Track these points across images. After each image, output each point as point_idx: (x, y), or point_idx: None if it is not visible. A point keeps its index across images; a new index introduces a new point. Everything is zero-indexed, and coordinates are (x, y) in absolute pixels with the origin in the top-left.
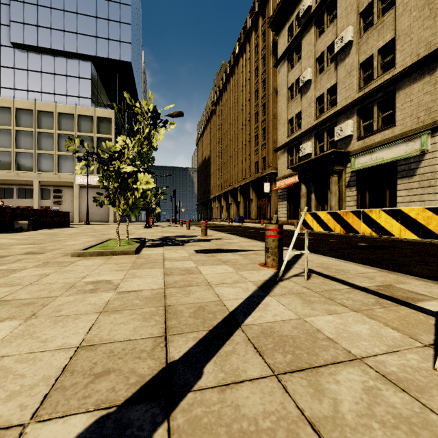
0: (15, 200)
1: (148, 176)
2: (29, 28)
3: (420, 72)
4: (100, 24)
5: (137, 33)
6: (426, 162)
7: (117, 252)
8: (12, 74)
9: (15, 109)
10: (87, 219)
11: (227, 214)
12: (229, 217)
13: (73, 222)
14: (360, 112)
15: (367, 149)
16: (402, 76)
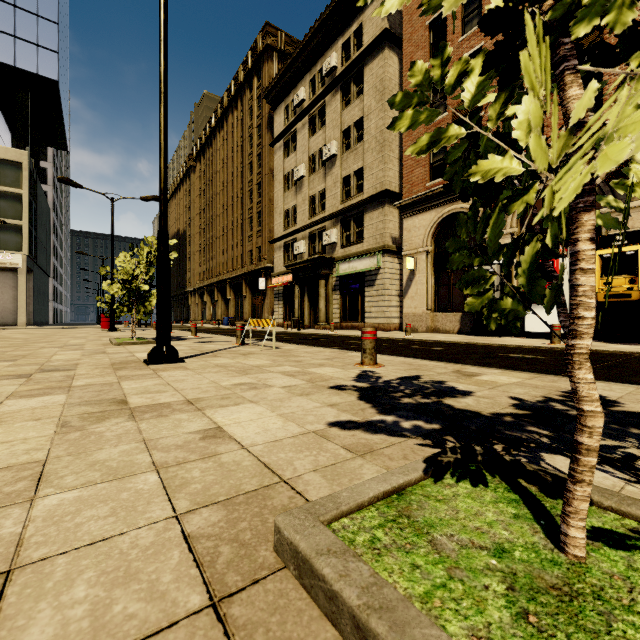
0: None
1: None
2: None
3: (377, 203)
4: None
5: (64, 30)
6: (380, 276)
7: (144, 343)
8: None
9: None
10: None
11: (212, 314)
12: (215, 318)
13: None
14: (342, 222)
15: (347, 258)
16: (367, 202)
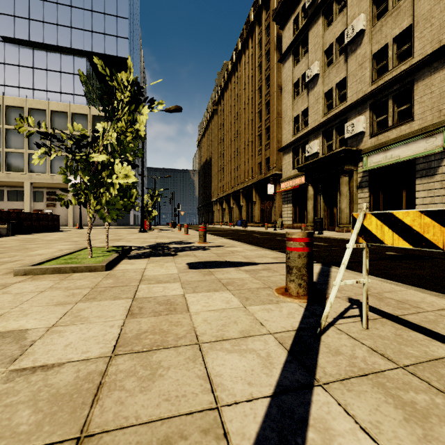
0: (6, 203)
1: (128, 168)
2: (20, 21)
3: (442, 60)
4: (96, 18)
5: (135, 28)
6: None
7: (80, 268)
8: (2, 69)
9: (5, 107)
10: (80, 222)
11: (229, 217)
12: (231, 221)
13: (67, 226)
14: (373, 107)
15: (381, 147)
16: (421, 65)
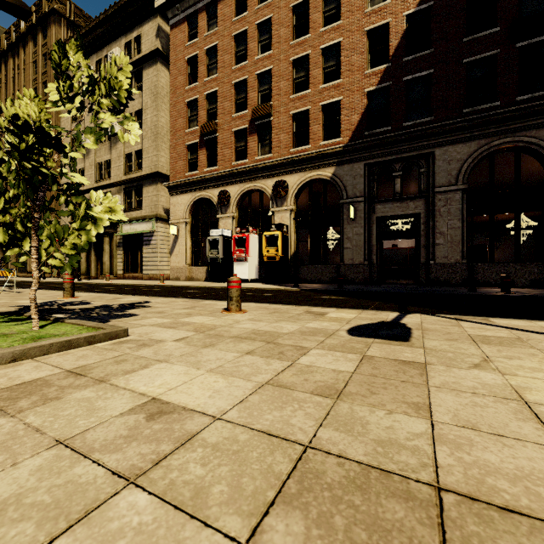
0: None
1: None
2: None
3: (152, 180)
4: None
5: None
6: (155, 237)
7: None
8: None
9: None
10: None
11: None
12: None
13: None
14: (126, 191)
15: (128, 221)
16: (144, 178)
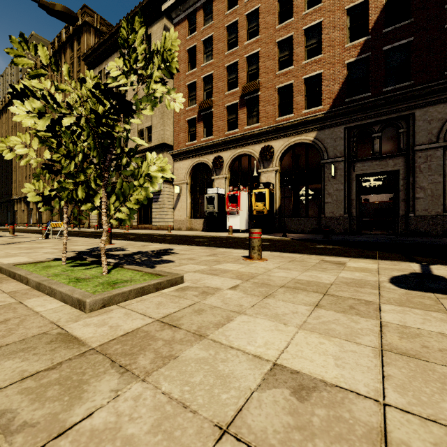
0: None
1: None
2: None
3: (160, 150)
4: None
5: None
6: (162, 196)
7: None
8: None
9: None
10: None
11: (38, 218)
12: (41, 222)
13: None
14: None
15: None
16: (153, 148)
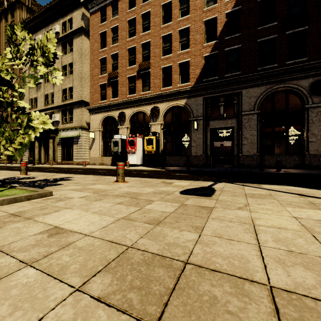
0: None
1: None
2: None
3: (79, 105)
4: None
5: None
6: (80, 139)
7: None
8: None
9: None
10: None
11: None
12: None
13: None
14: (63, 111)
15: (64, 129)
16: (74, 104)
